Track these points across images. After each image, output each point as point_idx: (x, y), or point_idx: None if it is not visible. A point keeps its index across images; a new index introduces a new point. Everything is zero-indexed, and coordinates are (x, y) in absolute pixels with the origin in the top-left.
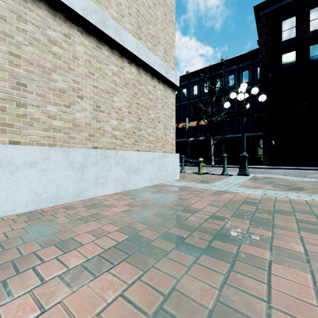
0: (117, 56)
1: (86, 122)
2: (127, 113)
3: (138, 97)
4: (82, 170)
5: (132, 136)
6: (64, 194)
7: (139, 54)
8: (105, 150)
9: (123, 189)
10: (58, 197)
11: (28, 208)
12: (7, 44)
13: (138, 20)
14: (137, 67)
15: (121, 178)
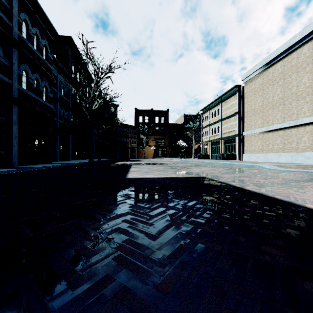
0: (303, 127)
1: (294, 147)
2: (307, 141)
3: (312, 134)
4: (292, 157)
5: (309, 147)
6: (288, 161)
7: (310, 121)
8: (297, 152)
9: (303, 163)
10: (288, 161)
11: (283, 162)
12: (283, 138)
13: (312, 108)
14: (312, 124)
15: (302, 160)
